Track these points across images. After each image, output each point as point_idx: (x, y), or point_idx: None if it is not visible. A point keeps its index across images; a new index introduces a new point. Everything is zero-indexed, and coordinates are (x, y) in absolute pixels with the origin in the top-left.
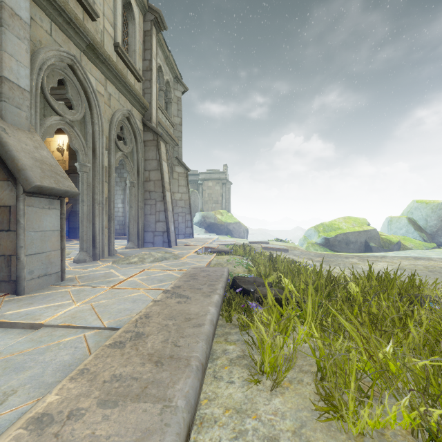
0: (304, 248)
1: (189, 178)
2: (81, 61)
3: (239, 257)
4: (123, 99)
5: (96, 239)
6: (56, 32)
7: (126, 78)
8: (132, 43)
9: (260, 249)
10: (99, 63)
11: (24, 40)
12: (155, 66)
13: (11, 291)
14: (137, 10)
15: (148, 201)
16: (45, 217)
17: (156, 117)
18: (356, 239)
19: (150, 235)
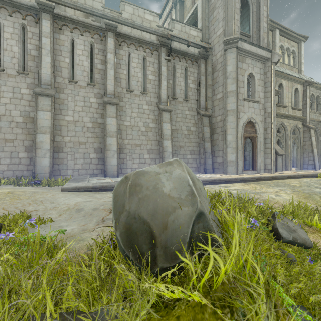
0: None
1: None
2: (283, 121)
3: None
4: (294, 121)
5: (286, 165)
6: (278, 119)
7: (295, 116)
8: (298, 99)
9: None
10: (287, 118)
11: (275, 128)
12: (308, 100)
13: (275, 171)
14: (300, 86)
15: (305, 153)
16: (279, 159)
17: (309, 119)
18: None
19: (305, 165)
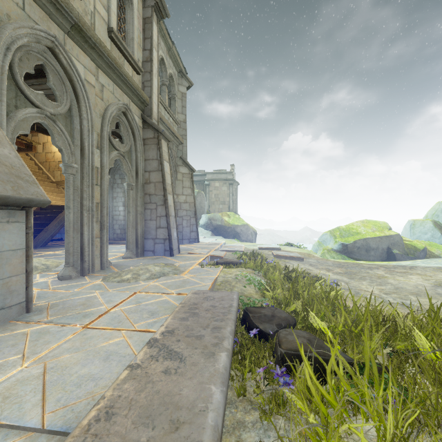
0: (320, 255)
1: (196, 178)
2: (65, 44)
3: (250, 270)
4: (119, 92)
5: (84, 252)
6: (31, 6)
7: (121, 67)
8: (130, 31)
9: (271, 257)
10: (88, 48)
11: None
12: (155, 57)
13: None
14: None
15: (148, 205)
16: (1, 233)
17: (157, 112)
18: (377, 245)
19: (150, 243)
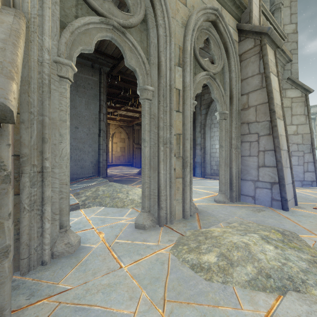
0: None
1: None
2: None
3: None
4: None
5: (160, 196)
6: None
7: None
8: None
9: None
10: None
11: None
12: None
13: None
14: None
15: (246, 137)
16: None
17: (258, 17)
18: None
19: (248, 186)
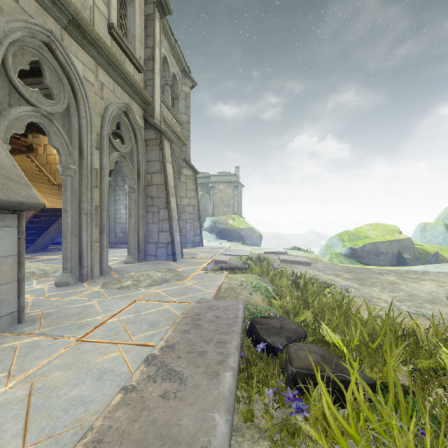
0: (327, 259)
1: (200, 181)
2: (62, 39)
3: (256, 276)
4: (120, 91)
5: (83, 257)
6: None
7: (121, 65)
8: (132, 28)
9: (277, 262)
10: (86, 44)
11: None
12: (158, 55)
13: None
14: None
15: (150, 208)
16: None
17: (160, 112)
18: (387, 249)
19: (152, 247)
